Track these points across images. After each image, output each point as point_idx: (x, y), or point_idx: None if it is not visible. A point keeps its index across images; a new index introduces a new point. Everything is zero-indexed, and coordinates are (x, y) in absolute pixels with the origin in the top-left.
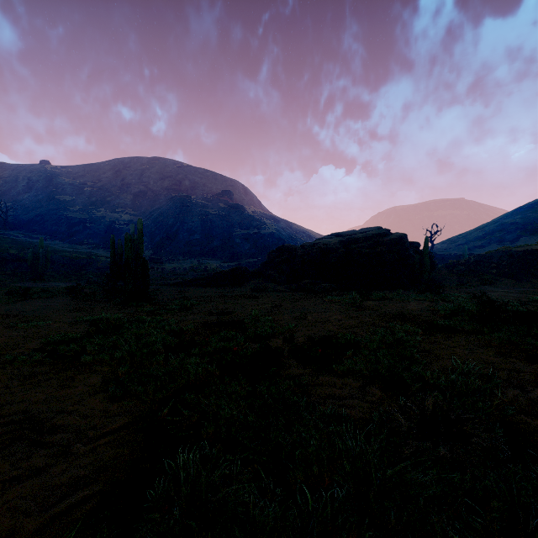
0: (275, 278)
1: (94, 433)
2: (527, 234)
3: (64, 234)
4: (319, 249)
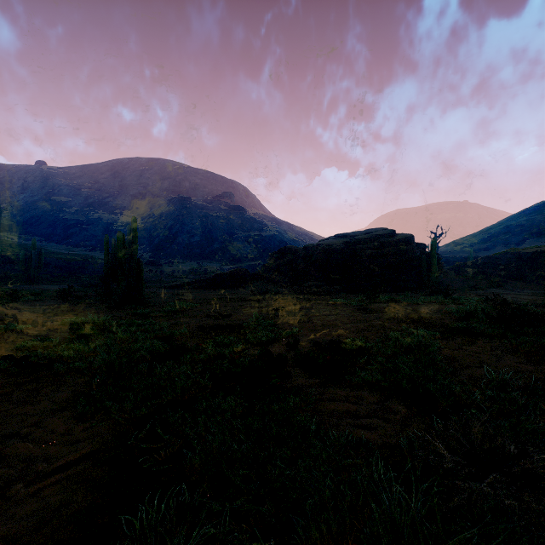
0: (277, 280)
1: (45, 467)
2: (533, 237)
3: (60, 236)
4: (322, 250)
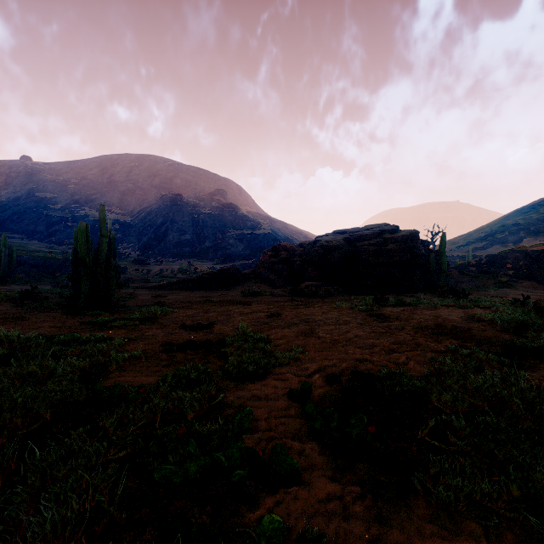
0: (270, 280)
1: None
2: (530, 236)
3: (43, 234)
4: (321, 246)
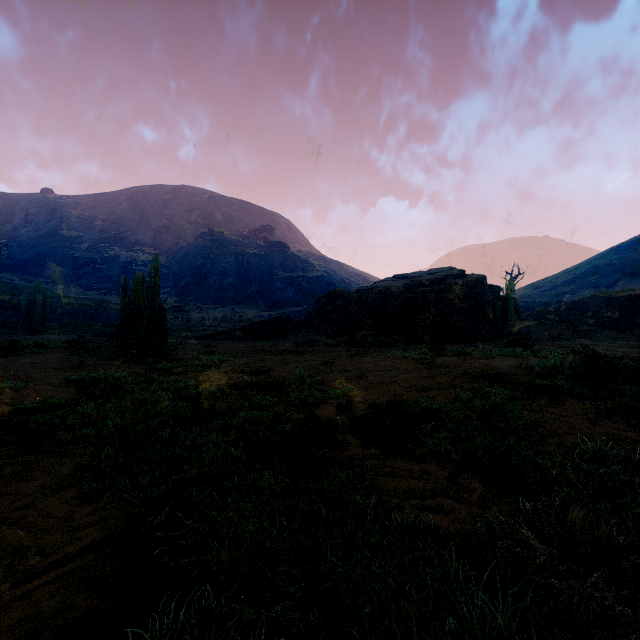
0: (325, 330)
1: (38, 562)
2: (626, 278)
3: (69, 278)
4: (378, 293)
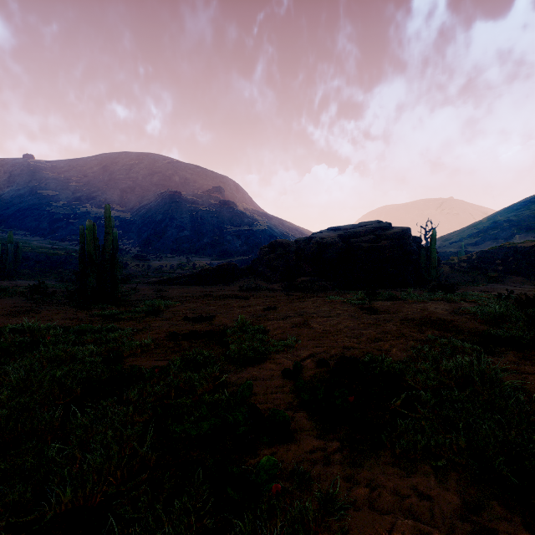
0: (267, 276)
1: None
2: (522, 232)
3: (45, 230)
4: (315, 243)
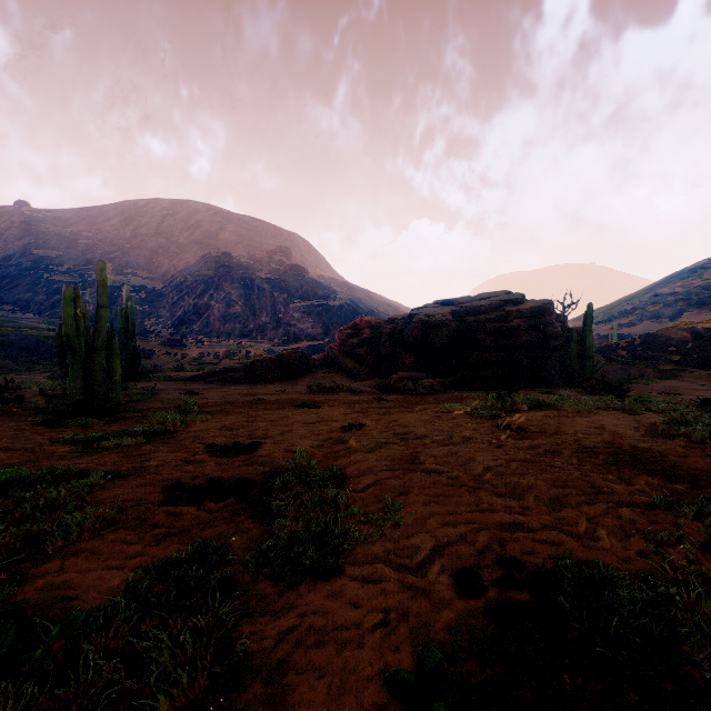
0: (349, 369)
1: None
2: (693, 308)
3: (42, 305)
4: (419, 322)
